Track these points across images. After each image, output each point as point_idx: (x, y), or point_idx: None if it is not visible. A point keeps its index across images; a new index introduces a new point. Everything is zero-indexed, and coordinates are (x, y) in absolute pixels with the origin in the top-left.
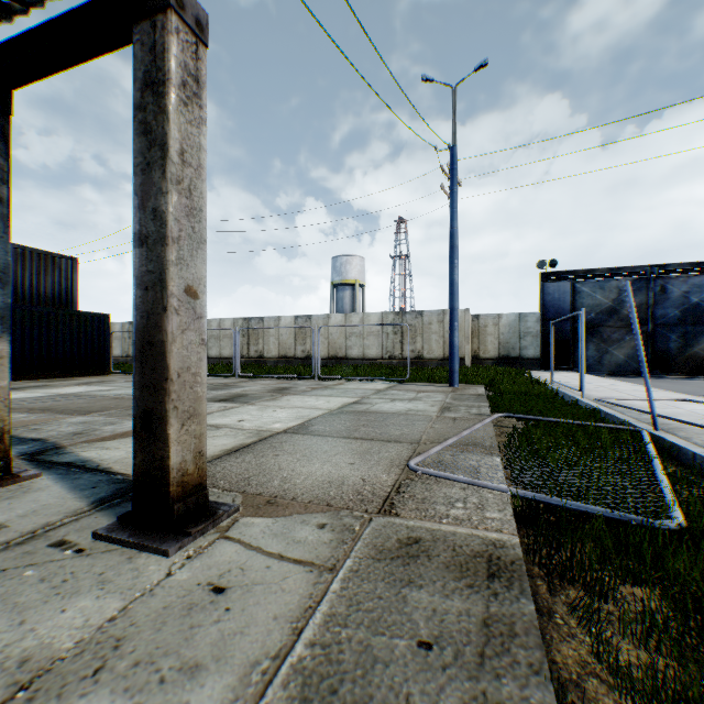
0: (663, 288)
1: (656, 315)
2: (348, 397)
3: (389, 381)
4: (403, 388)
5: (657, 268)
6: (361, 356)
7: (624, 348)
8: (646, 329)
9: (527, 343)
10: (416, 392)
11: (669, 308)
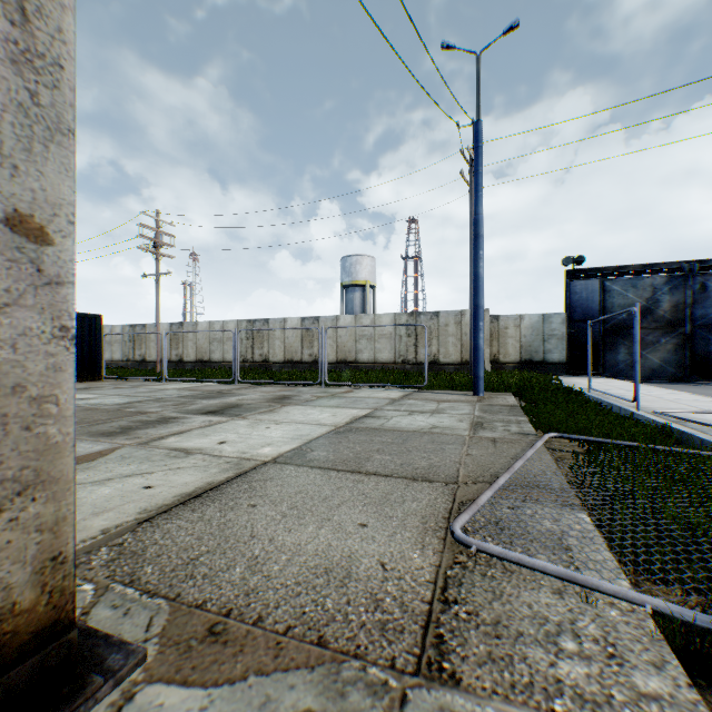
0: (703, 286)
1: (695, 315)
2: (358, 409)
3: (404, 387)
4: (420, 397)
5: (696, 264)
6: (372, 361)
7: (659, 351)
8: (684, 331)
9: (551, 346)
10: (436, 401)
11: (710, 308)
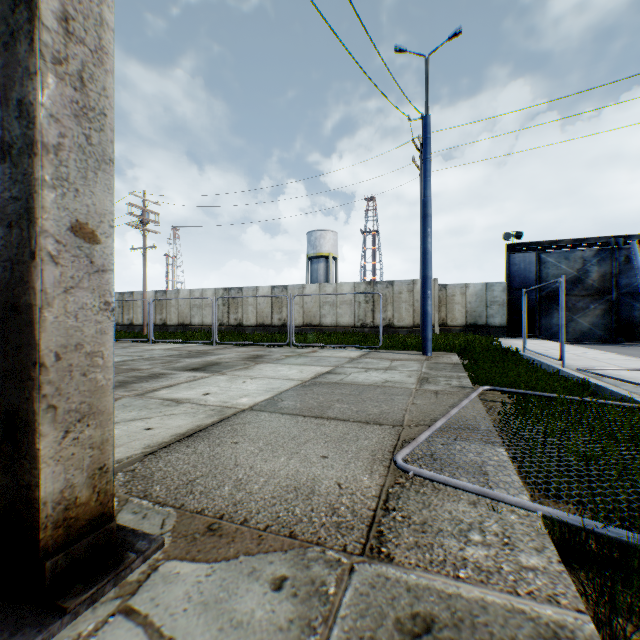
0: (628, 258)
1: (620, 284)
2: (321, 366)
3: (362, 348)
4: (376, 356)
5: (621, 239)
6: (334, 324)
7: (588, 316)
8: (610, 298)
9: (493, 312)
10: (390, 360)
11: (633, 277)
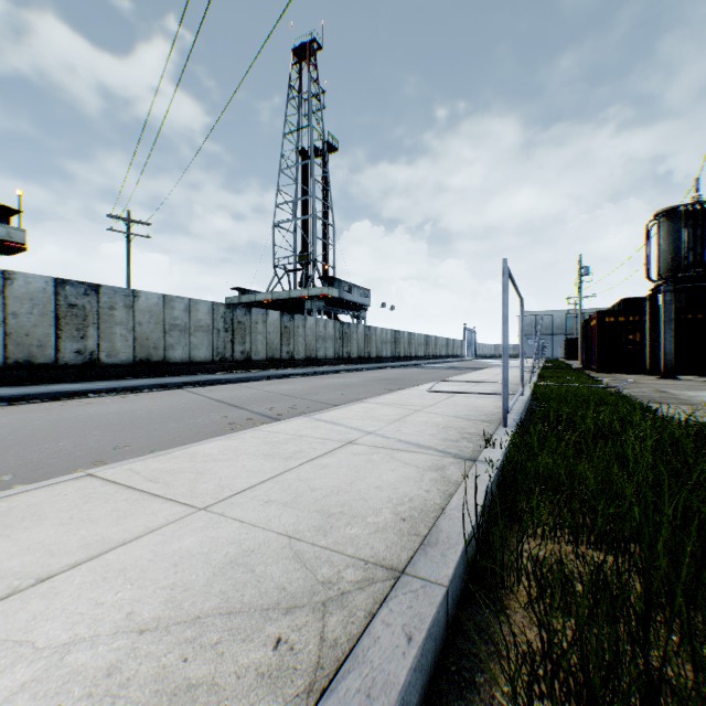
0: None
1: None
2: None
3: None
4: None
5: None
6: None
7: None
8: None
9: None
10: None
11: None
